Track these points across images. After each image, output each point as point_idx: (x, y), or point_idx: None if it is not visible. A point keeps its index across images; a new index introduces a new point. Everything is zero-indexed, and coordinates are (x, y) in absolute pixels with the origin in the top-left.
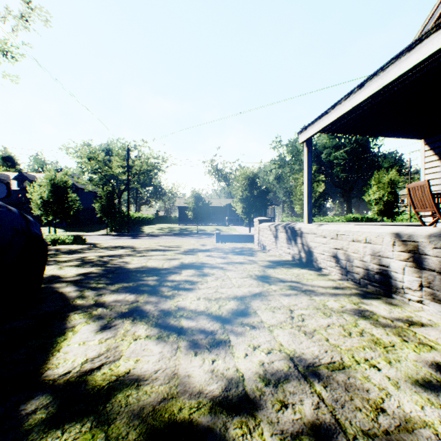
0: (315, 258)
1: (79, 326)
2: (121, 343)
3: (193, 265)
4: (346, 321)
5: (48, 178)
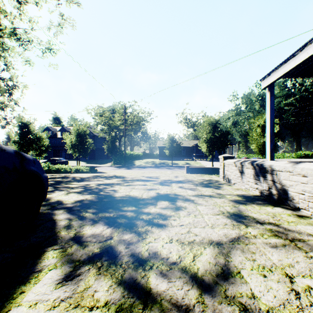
0: (290, 197)
1: (45, 271)
2: None
3: (167, 196)
4: None
5: (75, 129)
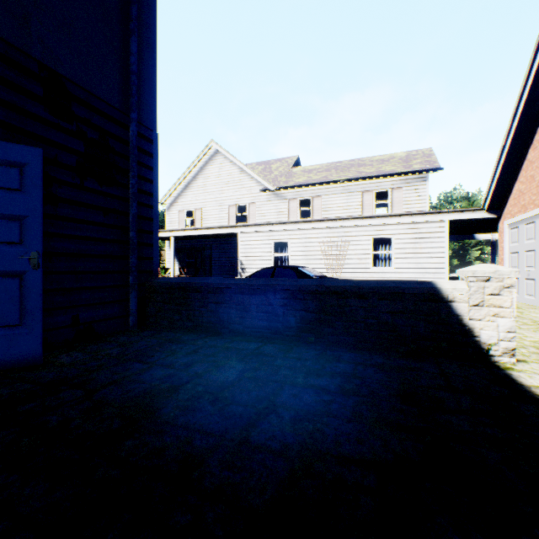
0: None
1: None
2: None
3: None
4: None
5: None
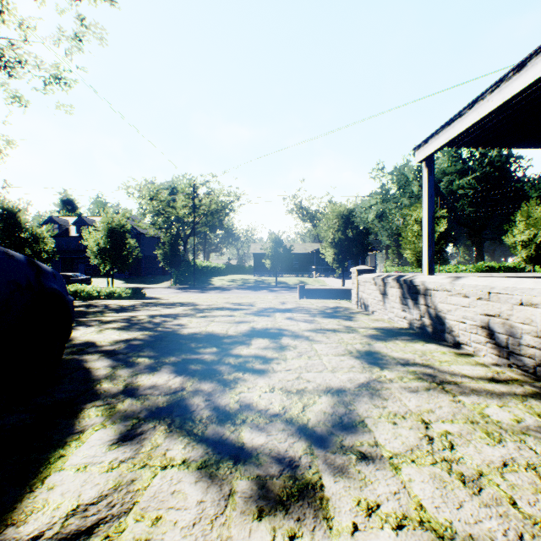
0: (448, 328)
1: (89, 432)
2: (140, 473)
3: (268, 332)
4: (538, 456)
5: (105, 221)
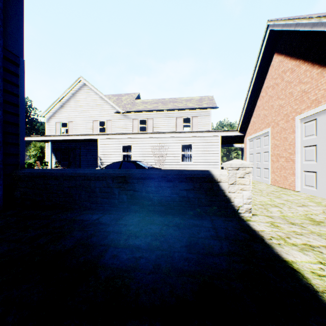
0: None
1: None
2: None
3: None
4: None
5: None
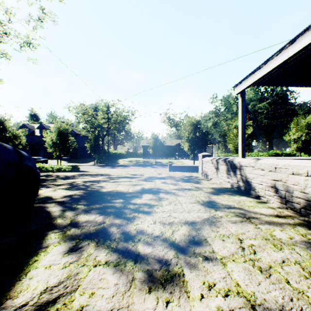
0: (253, 187)
1: (51, 247)
2: (82, 269)
3: (152, 190)
4: (301, 257)
5: (56, 127)
